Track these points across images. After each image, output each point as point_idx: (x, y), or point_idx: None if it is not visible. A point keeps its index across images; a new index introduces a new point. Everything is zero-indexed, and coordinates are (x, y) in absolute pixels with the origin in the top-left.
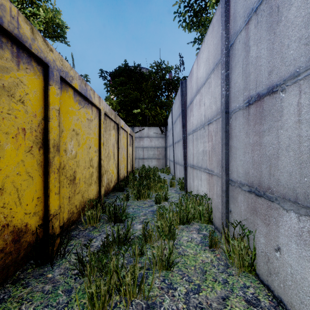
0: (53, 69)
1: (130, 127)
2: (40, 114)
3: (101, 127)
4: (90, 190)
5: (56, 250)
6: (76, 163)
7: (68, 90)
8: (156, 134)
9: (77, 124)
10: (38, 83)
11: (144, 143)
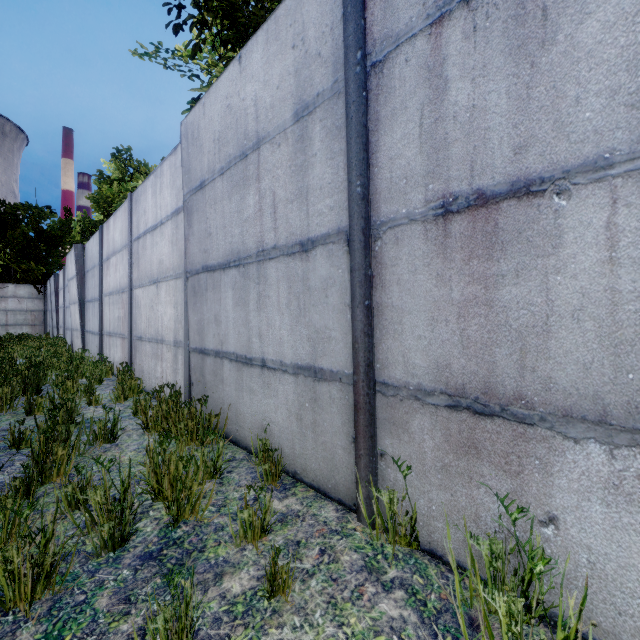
0: None
1: None
2: None
3: None
4: None
5: None
6: None
7: None
8: (29, 294)
9: None
10: None
11: (9, 304)
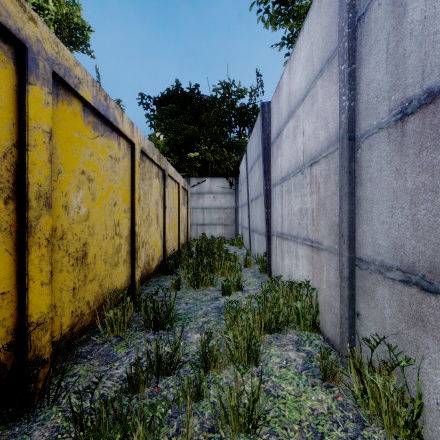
0: (36, 55)
1: (184, 178)
2: (9, 135)
3: (135, 172)
4: (115, 274)
5: (40, 389)
6: (88, 229)
7: (72, 102)
8: (222, 188)
9: (90, 163)
10: (3, 76)
11: (205, 201)
